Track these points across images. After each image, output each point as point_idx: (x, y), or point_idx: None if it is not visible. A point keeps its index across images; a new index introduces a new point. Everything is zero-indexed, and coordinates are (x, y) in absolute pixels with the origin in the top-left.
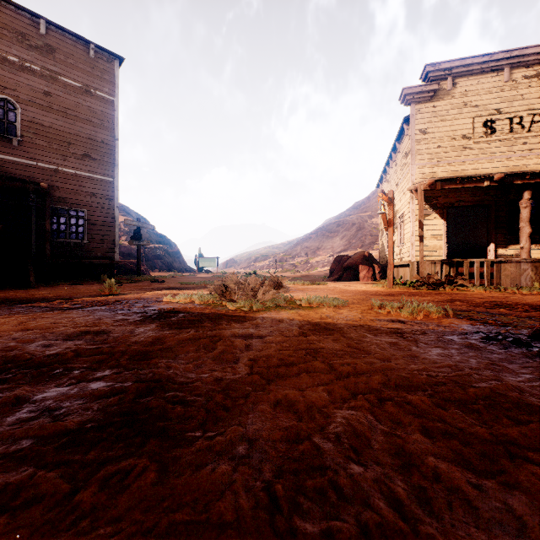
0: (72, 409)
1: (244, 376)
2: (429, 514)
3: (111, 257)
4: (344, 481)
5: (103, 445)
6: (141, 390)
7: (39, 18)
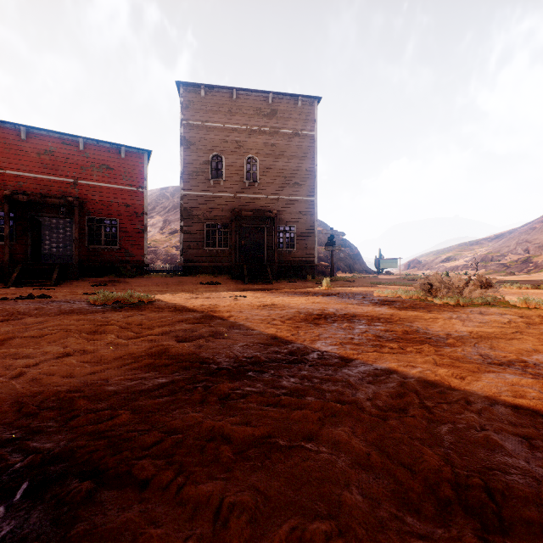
0: (377, 333)
1: (466, 335)
2: None
3: (312, 261)
4: (537, 365)
5: (403, 343)
6: (404, 332)
7: (268, 94)
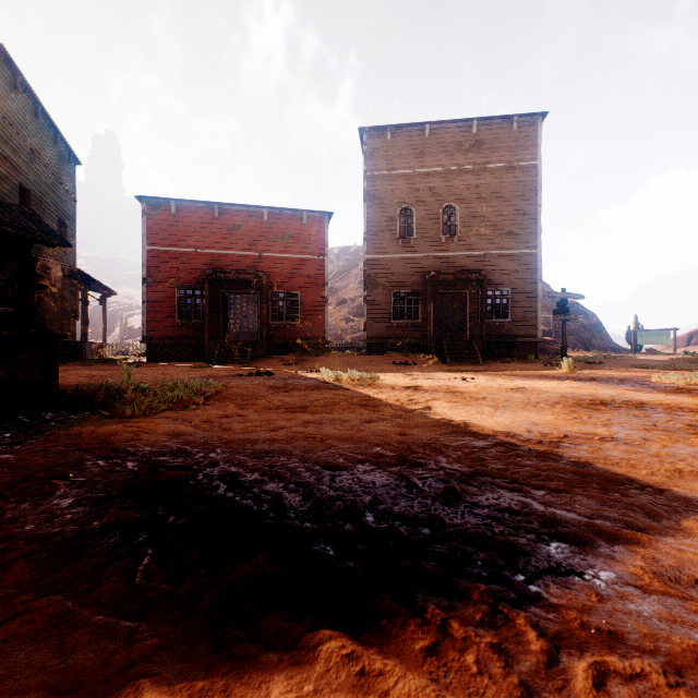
0: (686, 422)
1: None
2: None
3: (533, 335)
4: None
5: None
6: None
7: (471, 121)
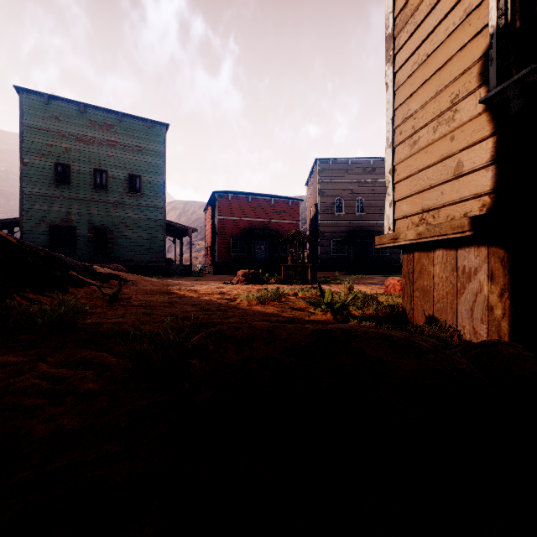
0: None
1: None
2: None
3: (398, 262)
4: None
5: None
6: None
7: (370, 158)
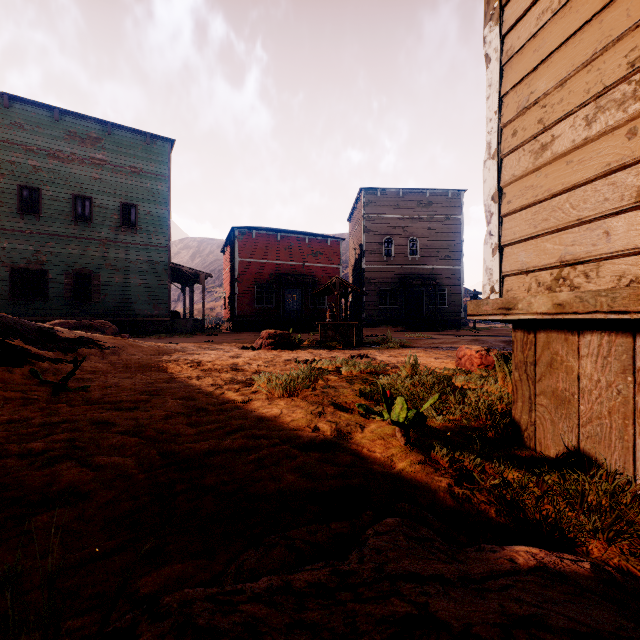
0: None
1: None
2: None
3: (459, 315)
4: None
5: None
6: None
7: (425, 190)
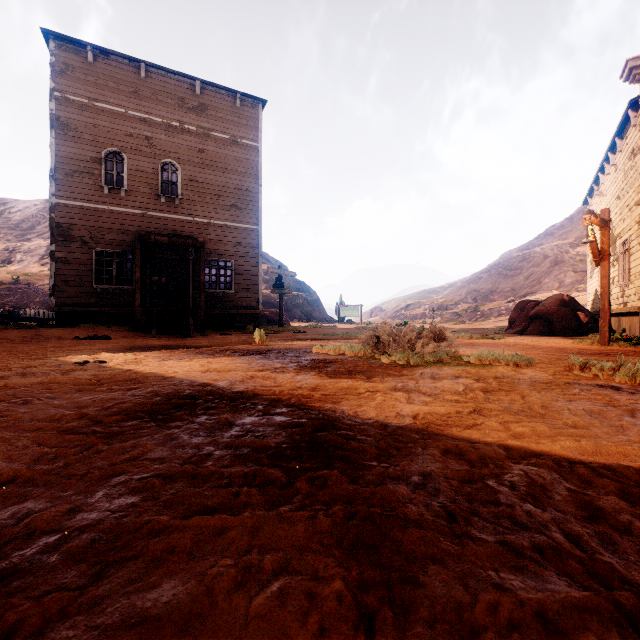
0: (267, 433)
1: (409, 425)
2: (610, 552)
3: (255, 307)
4: (519, 513)
5: (299, 459)
6: (316, 426)
7: (195, 81)
